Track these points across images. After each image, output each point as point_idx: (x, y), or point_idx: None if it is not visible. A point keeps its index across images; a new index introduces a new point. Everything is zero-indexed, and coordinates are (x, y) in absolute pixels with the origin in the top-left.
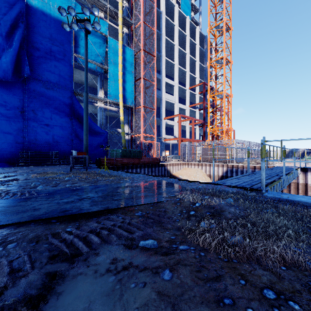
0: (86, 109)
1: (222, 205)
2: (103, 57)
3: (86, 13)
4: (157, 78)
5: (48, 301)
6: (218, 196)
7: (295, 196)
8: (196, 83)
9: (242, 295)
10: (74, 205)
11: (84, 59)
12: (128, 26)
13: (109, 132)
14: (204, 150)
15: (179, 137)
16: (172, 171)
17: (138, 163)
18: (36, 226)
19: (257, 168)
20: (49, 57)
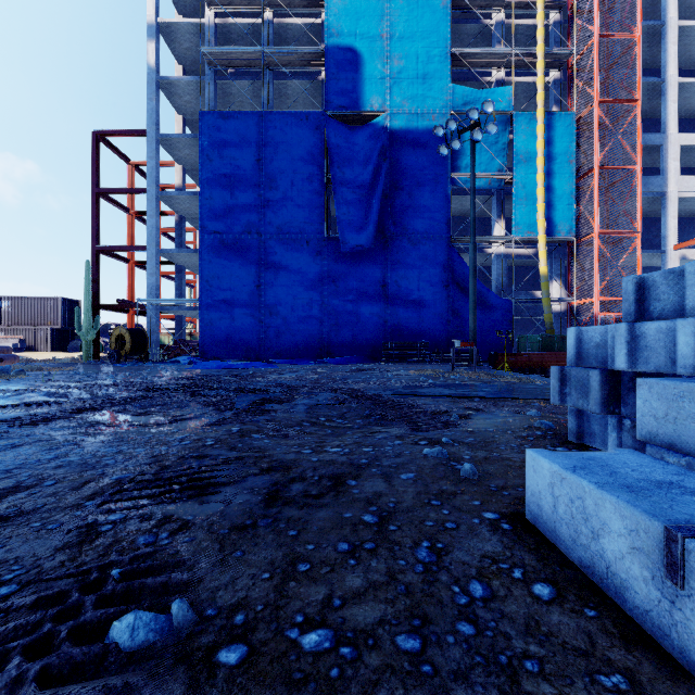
0: (473, 271)
1: None
2: (503, 156)
3: (474, 117)
4: (649, 146)
5: (470, 416)
6: None
7: None
8: None
9: None
10: (471, 393)
11: (467, 177)
12: (560, 64)
13: (514, 302)
14: None
15: None
16: None
17: None
18: (447, 399)
19: None
20: (416, 194)
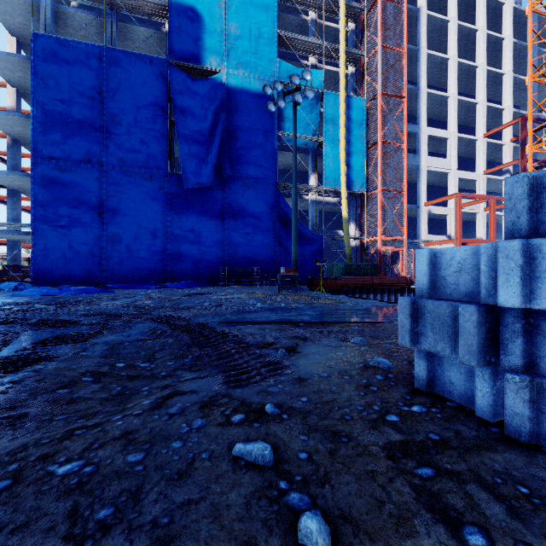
0: (295, 210)
1: None
2: (316, 124)
3: (296, 82)
4: (410, 133)
5: (298, 348)
6: None
7: None
8: (503, 121)
9: (407, 355)
10: (296, 318)
11: (290, 136)
12: (355, 62)
13: (324, 238)
14: None
15: (456, 237)
16: None
17: (371, 285)
18: (274, 325)
19: None
20: (250, 145)
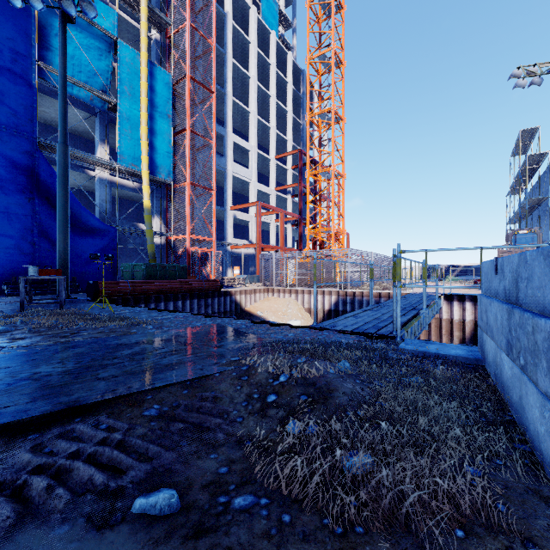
0: (64, 179)
1: (330, 378)
2: (107, 78)
3: None
4: (218, 133)
5: None
6: (323, 356)
7: (448, 347)
8: (287, 150)
9: None
10: None
11: None
12: (161, 28)
13: (119, 230)
14: (300, 266)
15: (257, 242)
16: (244, 303)
17: (180, 290)
18: None
19: (383, 296)
20: None
